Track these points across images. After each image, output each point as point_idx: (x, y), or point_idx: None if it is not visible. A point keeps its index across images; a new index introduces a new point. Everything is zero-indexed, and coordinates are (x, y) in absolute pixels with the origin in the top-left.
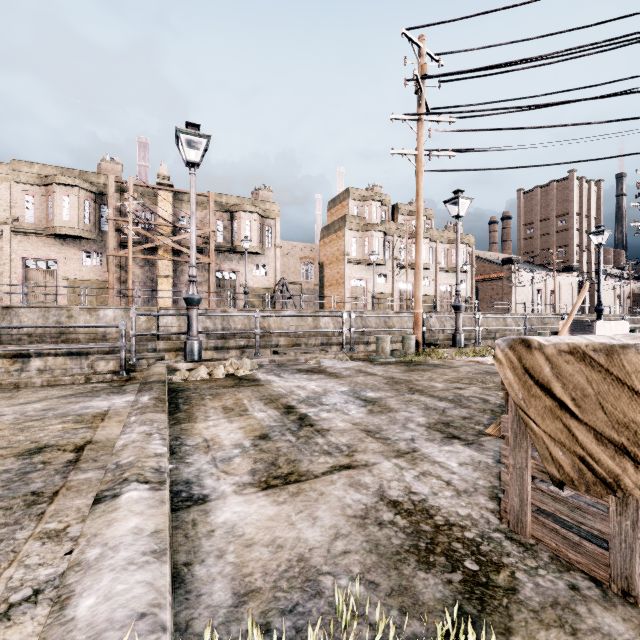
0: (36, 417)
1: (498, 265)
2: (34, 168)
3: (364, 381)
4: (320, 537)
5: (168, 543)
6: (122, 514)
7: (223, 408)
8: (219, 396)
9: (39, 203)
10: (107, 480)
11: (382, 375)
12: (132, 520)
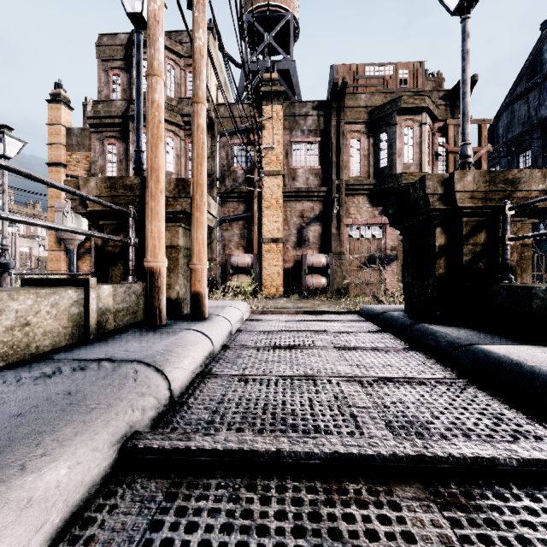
0: None
1: None
2: None
3: None
4: None
5: None
6: None
7: None
8: None
9: None
10: None
11: None
12: None
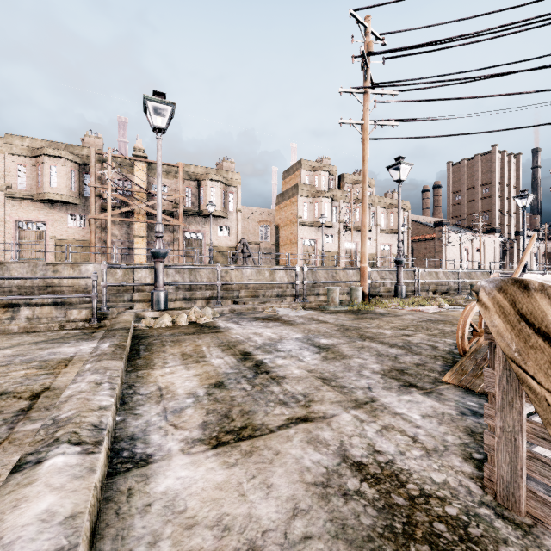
0: (3, 363)
1: (430, 227)
2: (25, 141)
3: (317, 328)
4: (275, 514)
5: (83, 534)
6: (36, 490)
7: (182, 354)
8: (179, 343)
9: (30, 172)
10: (37, 440)
11: (333, 323)
12: (45, 499)
